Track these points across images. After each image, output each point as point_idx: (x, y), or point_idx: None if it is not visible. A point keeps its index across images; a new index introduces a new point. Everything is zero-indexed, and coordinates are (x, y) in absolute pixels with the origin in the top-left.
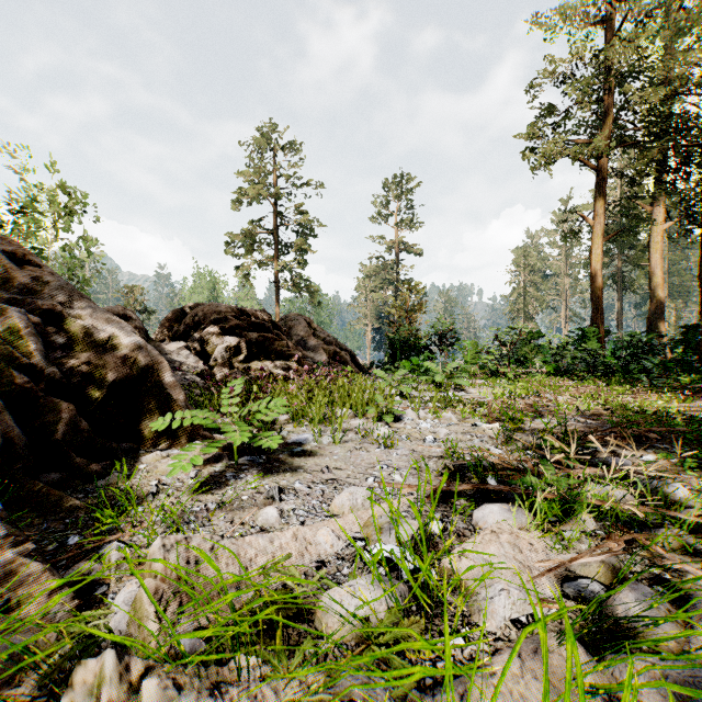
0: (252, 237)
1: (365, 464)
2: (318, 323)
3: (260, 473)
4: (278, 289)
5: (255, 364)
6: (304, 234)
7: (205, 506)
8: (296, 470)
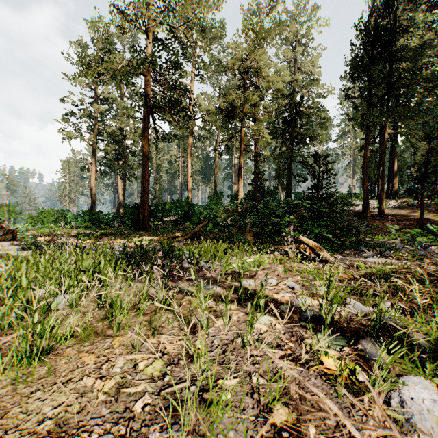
0: None
1: None
2: None
3: None
4: None
5: None
6: None
7: None
8: None
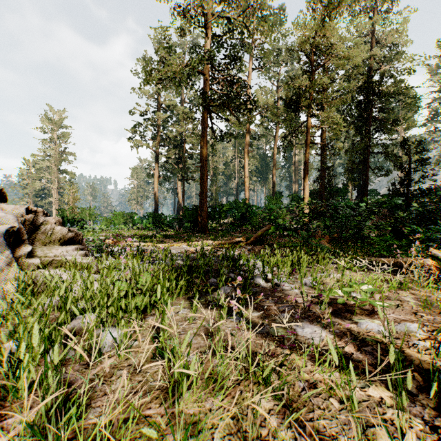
0: None
1: None
2: None
3: None
4: None
5: None
6: None
7: None
8: None
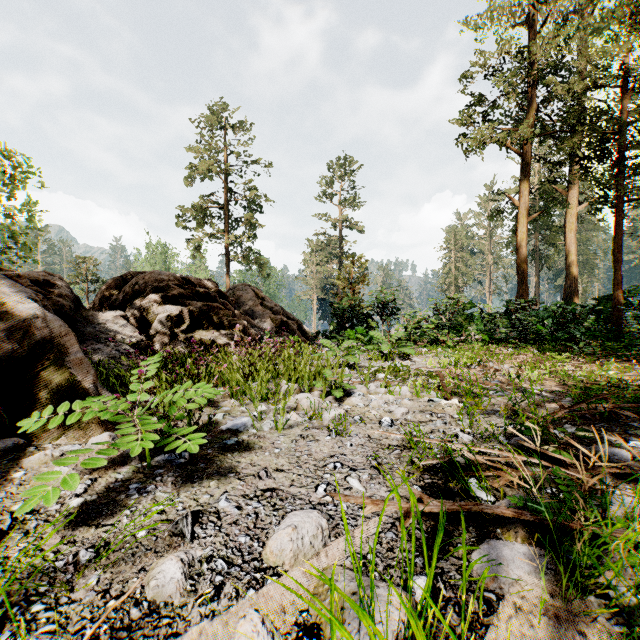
0: (203, 211)
1: (314, 461)
2: (267, 293)
3: (177, 481)
4: (228, 261)
5: (198, 334)
6: (253, 209)
7: (74, 556)
8: (225, 474)
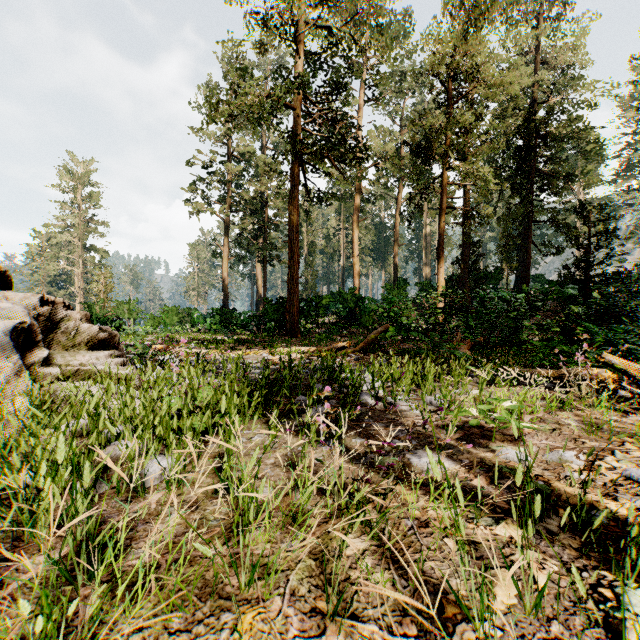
0: None
1: None
2: None
3: None
4: None
5: None
6: None
7: None
8: None
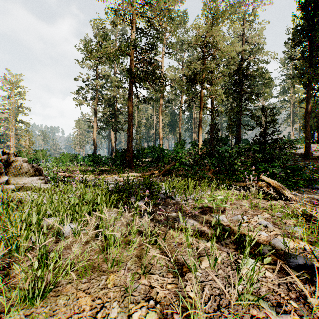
0: None
1: None
2: None
3: None
4: None
5: None
6: None
7: None
8: None
